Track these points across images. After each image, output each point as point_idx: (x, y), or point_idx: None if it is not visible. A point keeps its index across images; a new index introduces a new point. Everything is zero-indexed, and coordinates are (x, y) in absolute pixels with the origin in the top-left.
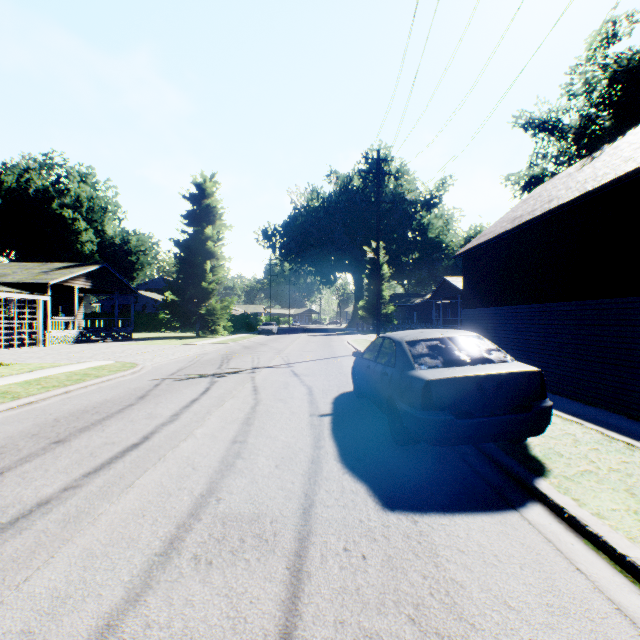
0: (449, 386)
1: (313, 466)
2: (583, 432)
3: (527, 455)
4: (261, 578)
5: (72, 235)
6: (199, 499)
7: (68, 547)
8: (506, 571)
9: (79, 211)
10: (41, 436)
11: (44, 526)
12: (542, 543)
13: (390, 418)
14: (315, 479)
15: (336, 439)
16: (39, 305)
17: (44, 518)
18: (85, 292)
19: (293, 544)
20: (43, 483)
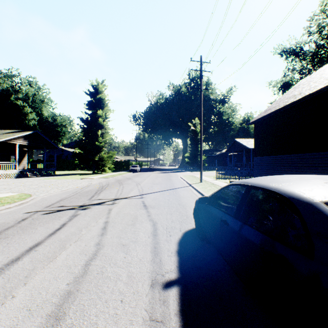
0: None
1: None
2: None
3: None
4: None
5: (23, 115)
6: None
7: None
8: None
9: (27, 102)
10: None
11: None
12: None
13: None
14: None
15: None
16: None
17: None
18: (27, 147)
19: None
20: None
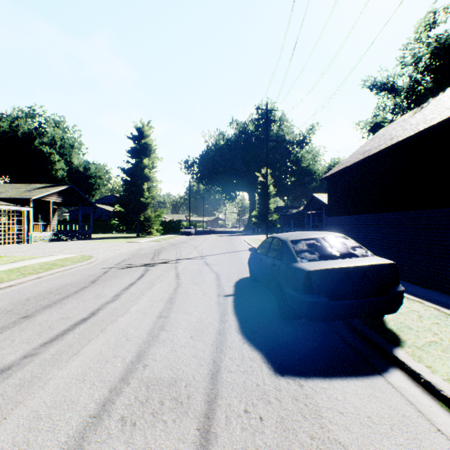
0: (325, 275)
1: (219, 337)
2: (424, 309)
3: (385, 328)
4: (176, 439)
5: (49, 164)
6: (129, 365)
7: (19, 409)
8: (379, 432)
9: (54, 147)
10: (14, 312)
11: (3, 390)
12: (406, 405)
13: (278, 298)
14: (221, 348)
15: (237, 315)
16: (24, 214)
17: (4, 382)
18: (58, 205)
19: (203, 406)
20: (8, 351)
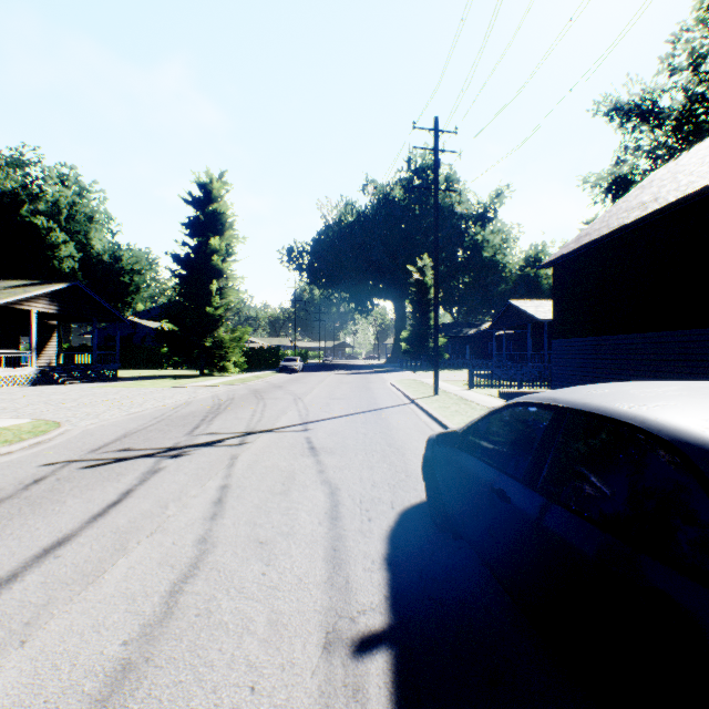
0: None
1: None
2: None
3: None
4: None
5: (47, 249)
6: None
7: None
8: None
9: (57, 220)
10: None
11: None
12: None
13: None
14: None
15: None
16: None
17: None
18: (56, 319)
19: None
20: None
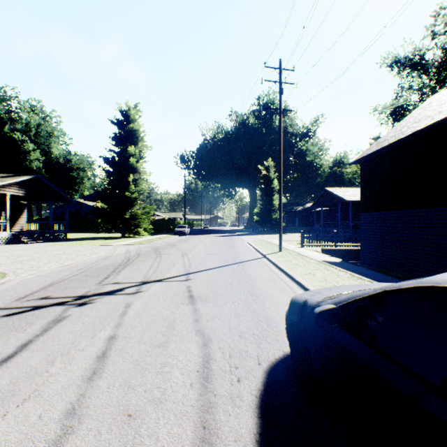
0: None
1: None
2: None
3: None
4: None
5: (22, 154)
6: None
7: None
8: None
9: (28, 135)
10: None
11: None
12: None
13: None
14: None
15: None
16: None
17: None
18: (25, 200)
19: None
20: None
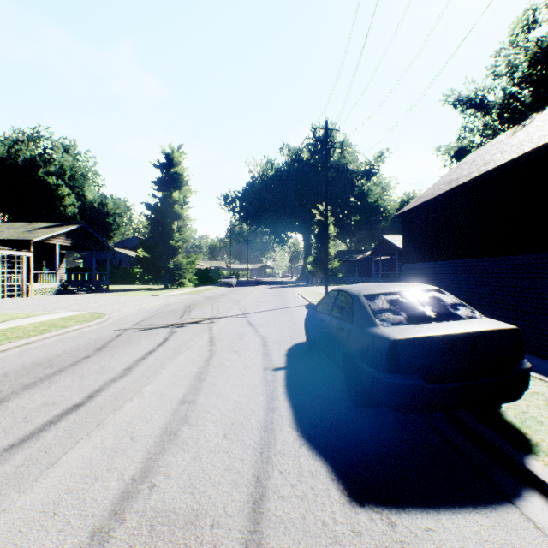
0: (418, 346)
1: (266, 435)
2: None
3: (503, 422)
4: None
5: (56, 199)
6: (128, 486)
7: None
8: None
9: (62, 178)
10: None
11: None
12: None
13: (347, 376)
14: (268, 454)
15: (290, 398)
16: (23, 260)
17: None
18: (66, 249)
19: None
20: None
